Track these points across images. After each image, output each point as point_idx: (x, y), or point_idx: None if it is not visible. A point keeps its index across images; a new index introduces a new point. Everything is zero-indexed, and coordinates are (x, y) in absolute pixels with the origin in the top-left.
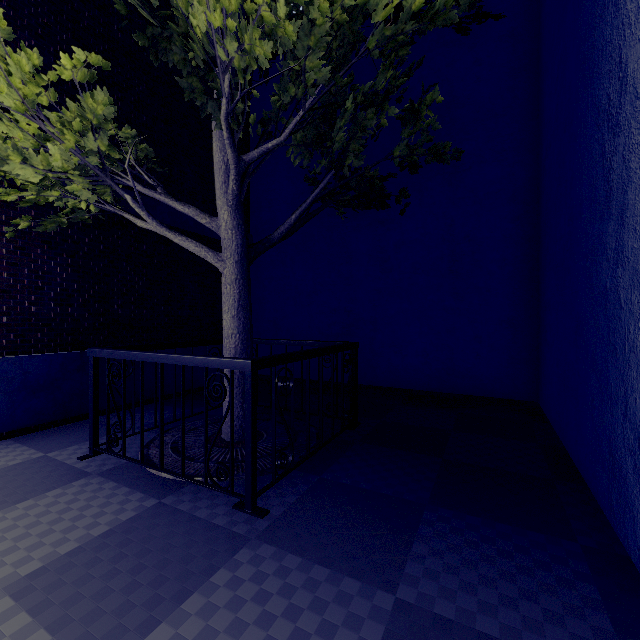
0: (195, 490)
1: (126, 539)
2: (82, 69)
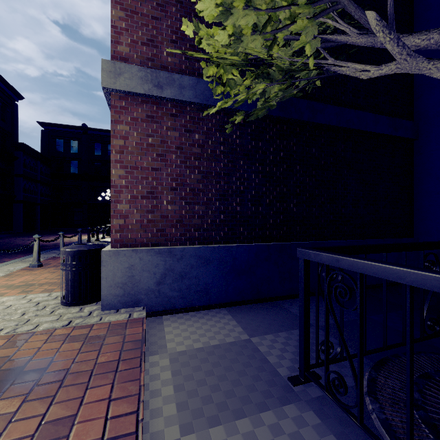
0: None
1: None
2: None
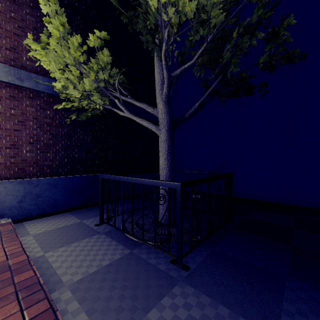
0: (147, 247)
1: (117, 270)
2: (98, 40)
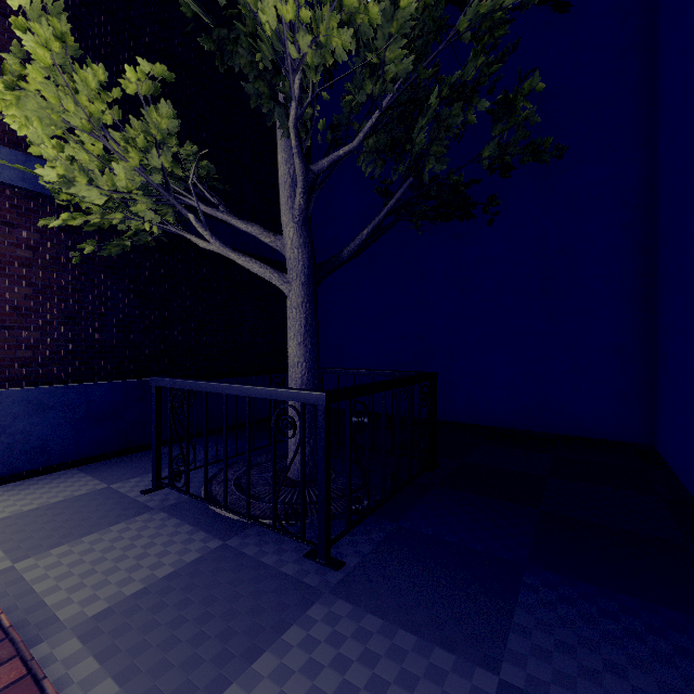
0: (260, 532)
1: (191, 583)
2: (147, 81)
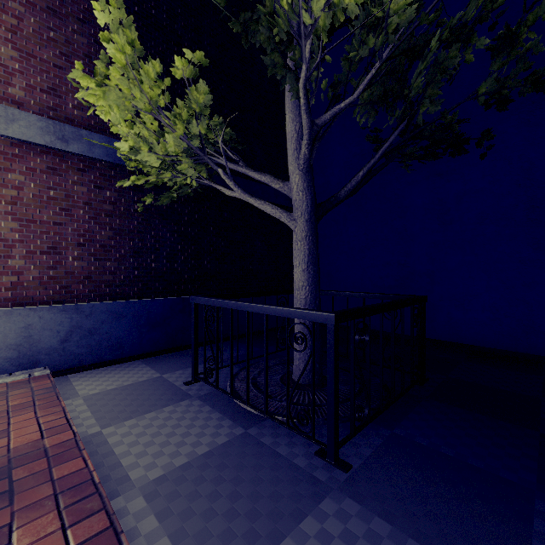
0: (274, 425)
1: (223, 463)
2: (189, 67)
